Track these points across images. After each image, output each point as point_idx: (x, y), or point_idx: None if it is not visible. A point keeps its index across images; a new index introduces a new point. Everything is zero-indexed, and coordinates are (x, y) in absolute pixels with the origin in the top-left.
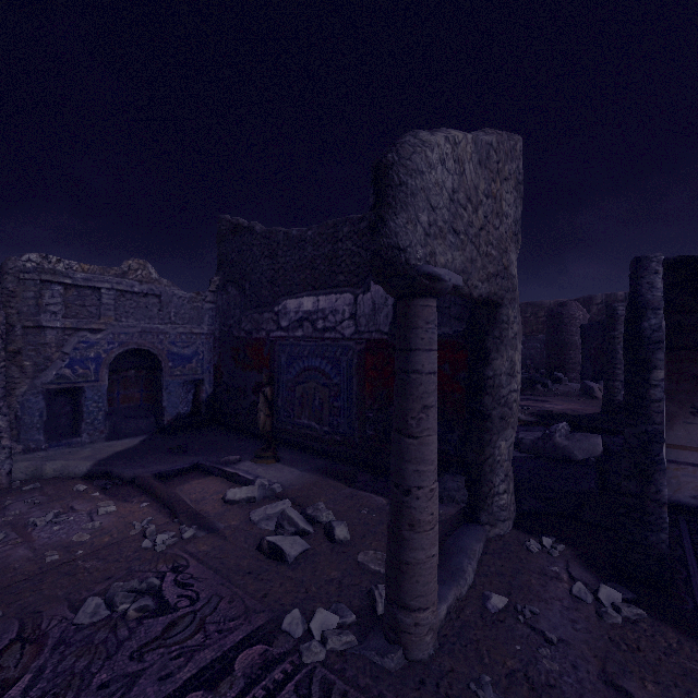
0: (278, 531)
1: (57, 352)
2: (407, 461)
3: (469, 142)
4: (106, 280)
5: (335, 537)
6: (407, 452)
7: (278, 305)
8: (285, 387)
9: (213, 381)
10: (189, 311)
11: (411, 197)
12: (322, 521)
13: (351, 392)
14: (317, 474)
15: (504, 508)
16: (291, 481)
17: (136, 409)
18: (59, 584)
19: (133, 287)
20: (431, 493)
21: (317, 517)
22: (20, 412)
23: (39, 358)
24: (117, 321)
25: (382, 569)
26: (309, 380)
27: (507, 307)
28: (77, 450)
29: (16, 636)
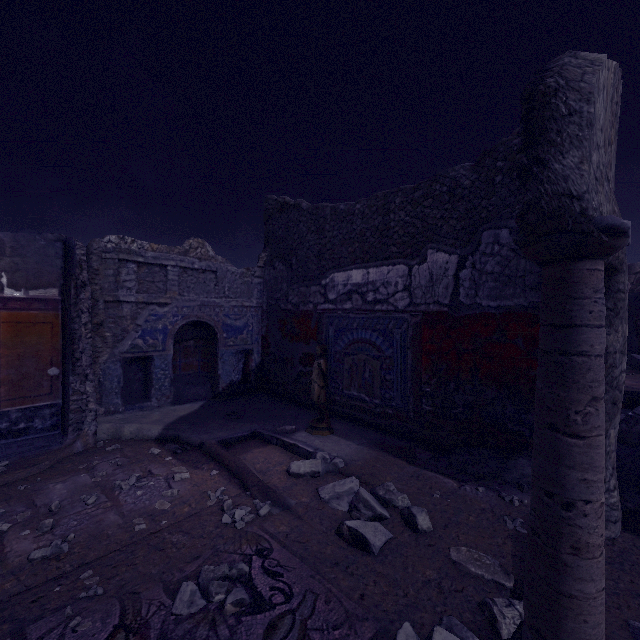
0: (353, 514)
1: (131, 324)
2: (568, 467)
3: (611, 71)
4: (171, 258)
5: (418, 526)
6: (568, 454)
7: (325, 279)
8: (333, 359)
9: (261, 351)
10: (240, 285)
11: (588, 129)
12: (397, 506)
13: (406, 365)
14: (375, 449)
15: (615, 507)
16: (351, 456)
17: (195, 376)
18: (151, 559)
19: (194, 264)
20: (600, 509)
21: (393, 501)
22: (102, 378)
23: (118, 329)
24: (180, 295)
25: (485, 574)
26: (358, 352)
27: (624, 273)
28: (148, 414)
29: (119, 622)
